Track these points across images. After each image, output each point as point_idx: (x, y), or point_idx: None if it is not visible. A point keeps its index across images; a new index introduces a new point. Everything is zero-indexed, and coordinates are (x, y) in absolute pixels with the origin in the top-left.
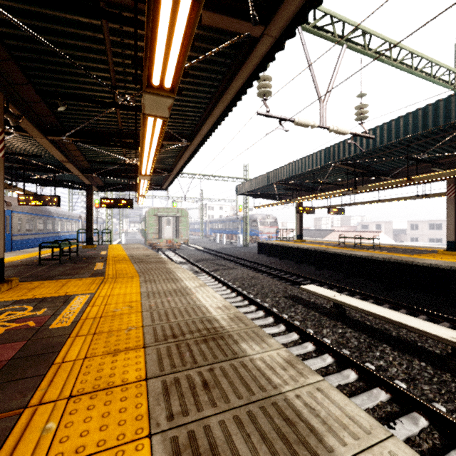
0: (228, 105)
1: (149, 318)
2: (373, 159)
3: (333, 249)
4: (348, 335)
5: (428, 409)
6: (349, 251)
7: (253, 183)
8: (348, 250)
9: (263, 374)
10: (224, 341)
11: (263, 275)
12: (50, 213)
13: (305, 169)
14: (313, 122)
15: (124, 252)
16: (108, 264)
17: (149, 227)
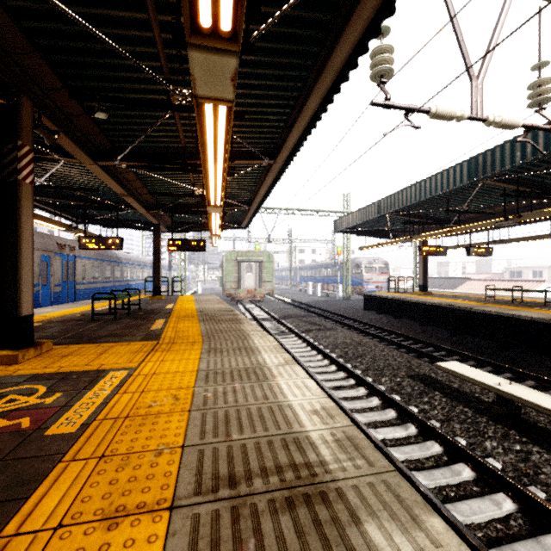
0: (327, 94)
1: (198, 426)
2: (550, 170)
3: (480, 307)
4: (536, 458)
5: None
6: (507, 309)
7: (357, 216)
8: (505, 308)
9: None
10: (330, 510)
11: (373, 340)
12: (119, 258)
13: (436, 192)
14: (461, 112)
15: (193, 305)
16: (170, 322)
17: (226, 275)
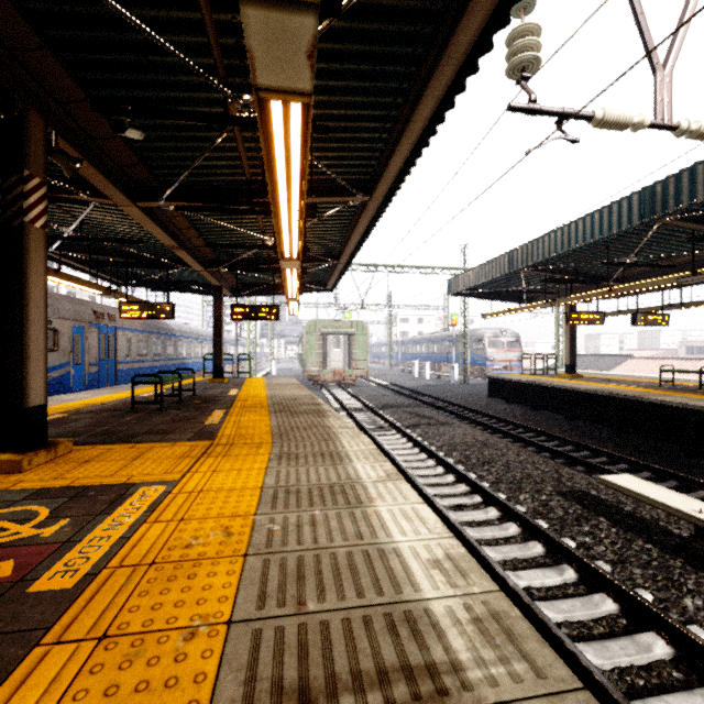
0: (445, 96)
1: (255, 583)
2: None
3: (655, 395)
4: None
5: None
6: (696, 399)
7: (480, 273)
8: (692, 398)
9: None
10: None
11: (503, 439)
12: (172, 330)
13: (592, 238)
14: (640, 116)
15: (264, 391)
16: (231, 414)
17: (307, 351)
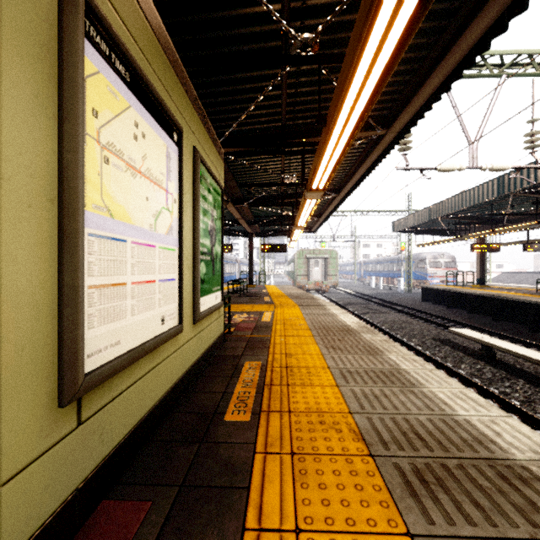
0: (368, 168)
1: (310, 322)
2: None
3: (518, 296)
4: (485, 370)
5: (523, 412)
6: None
7: (412, 219)
8: None
9: (368, 341)
10: (352, 332)
11: (419, 321)
12: None
13: (473, 202)
14: (460, 166)
15: (280, 291)
16: (272, 298)
17: (297, 269)
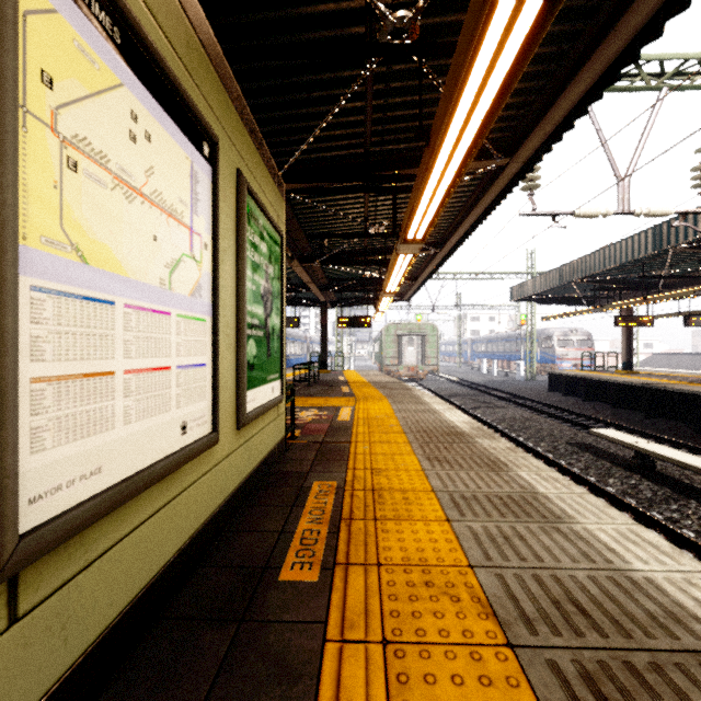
0: (482, 213)
1: (404, 422)
2: None
3: (679, 386)
4: (642, 486)
5: None
6: None
7: (537, 283)
8: None
9: (486, 450)
10: (463, 437)
11: (547, 418)
12: None
13: (620, 261)
14: (606, 210)
15: (362, 378)
16: (353, 388)
17: (385, 350)
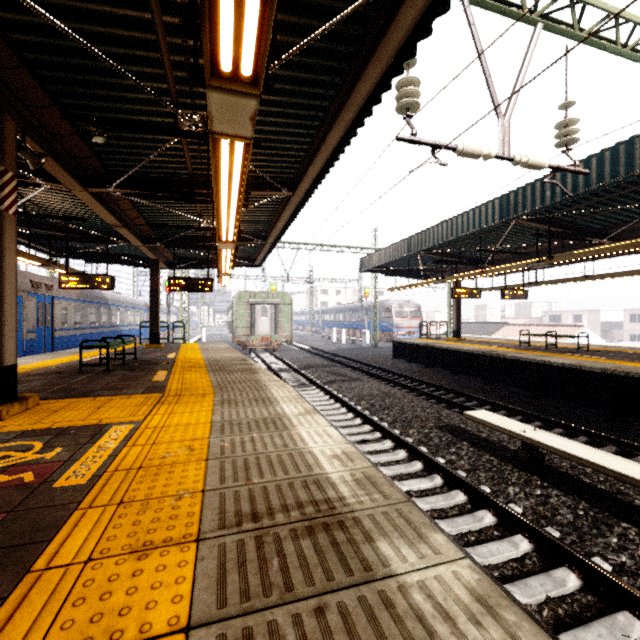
0: (350, 127)
1: (217, 473)
2: (581, 210)
3: (513, 353)
4: (554, 500)
5: None
6: (539, 356)
7: (386, 254)
8: (538, 354)
9: (430, 633)
10: (346, 534)
11: (402, 391)
12: (106, 300)
13: (468, 230)
14: (488, 150)
15: (200, 355)
16: (174, 373)
17: (237, 319)
